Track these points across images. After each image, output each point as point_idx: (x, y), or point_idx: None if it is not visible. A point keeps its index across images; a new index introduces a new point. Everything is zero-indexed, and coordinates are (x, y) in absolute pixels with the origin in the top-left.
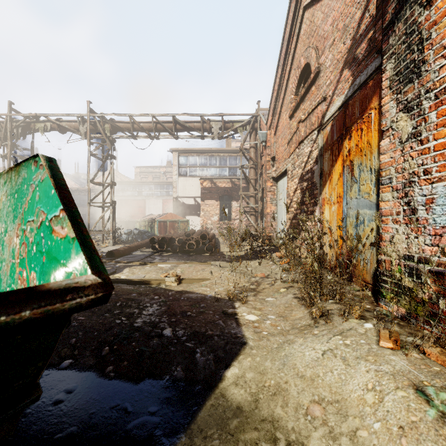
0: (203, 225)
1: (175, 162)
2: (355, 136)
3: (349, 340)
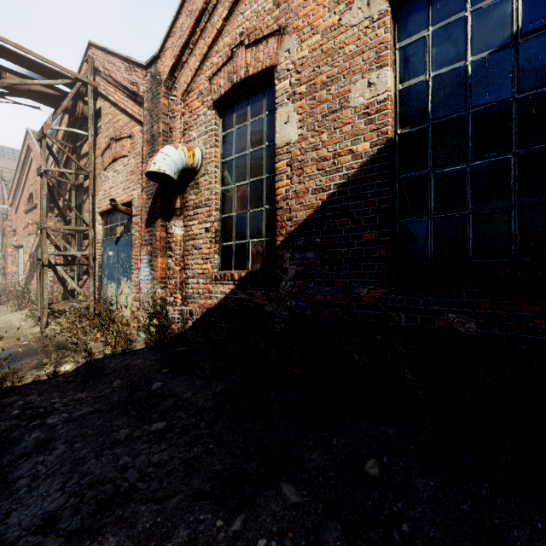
0: None
1: None
2: None
3: (19, 312)
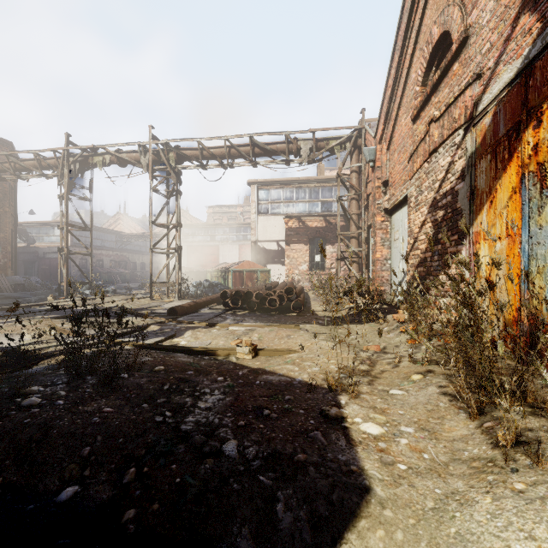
0: (288, 276)
1: (254, 197)
2: None
3: None
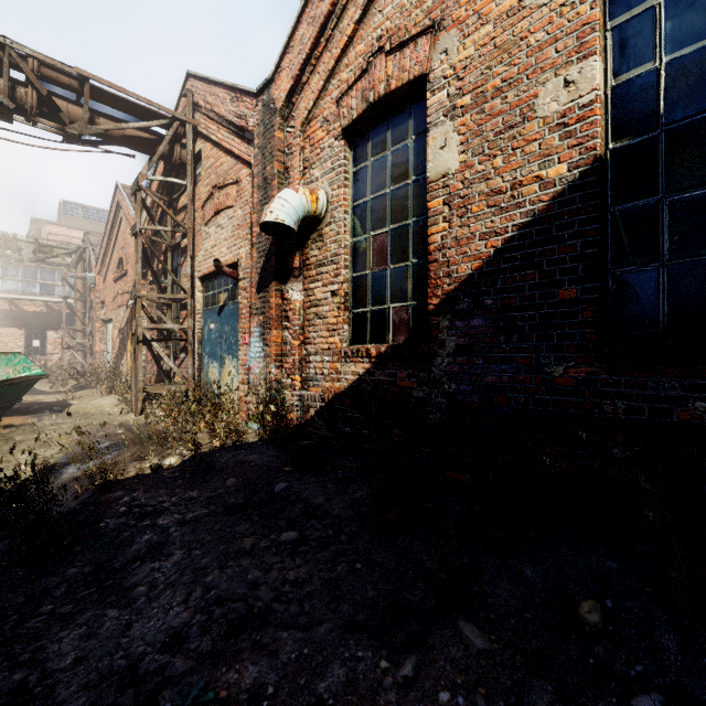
0: None
1: None
2: None
3: (110, 396)
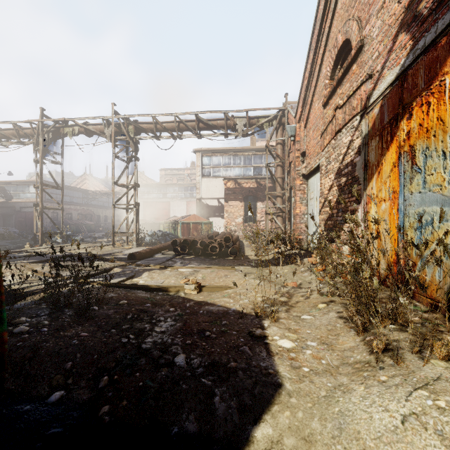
0: (226, 227)
1: (199, 162)
2: (417, 114)
3: (443, 400)
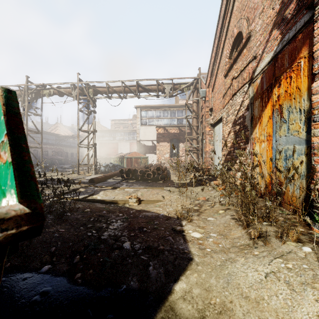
0: (158, 160)
1: (138, 115)
2: (284, 84)
3: (291, 264)
